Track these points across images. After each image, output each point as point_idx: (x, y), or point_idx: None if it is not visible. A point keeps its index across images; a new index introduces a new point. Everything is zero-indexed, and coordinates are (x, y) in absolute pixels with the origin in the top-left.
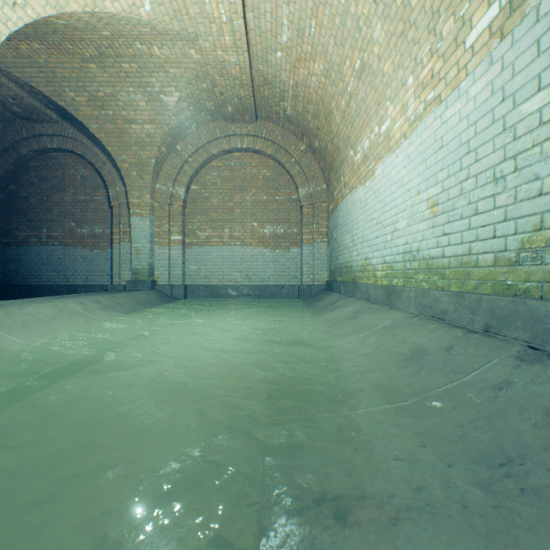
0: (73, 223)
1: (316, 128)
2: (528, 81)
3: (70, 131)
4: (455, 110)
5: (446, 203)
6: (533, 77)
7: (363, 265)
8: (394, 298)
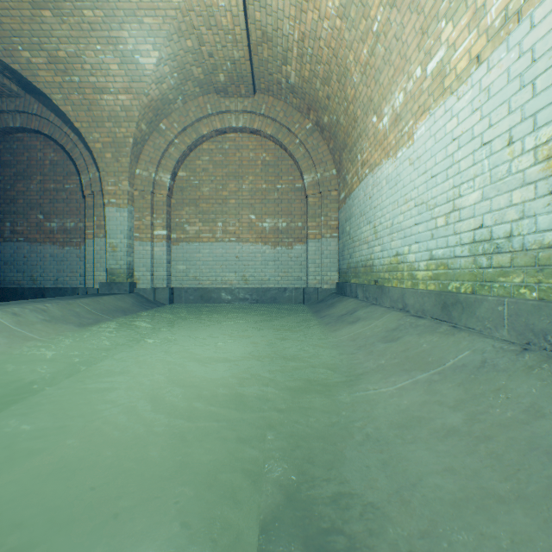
0: (41, 215)
1: (326, 97)
2: None
3: (35, 107)
4: None
5: None
6: None
7: (393, 264)
8: (458, 312)
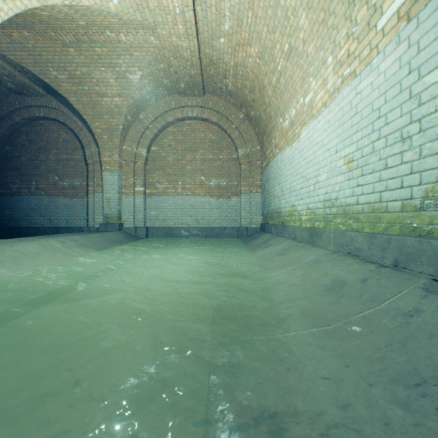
0: (56, 177)
1: (252, 100)
2: (432, 56)
3: (54, 103)
4: (367, 82)
5: (360, 159)
6: (436, 53)
7: (291, 211)
8: (316, 238)
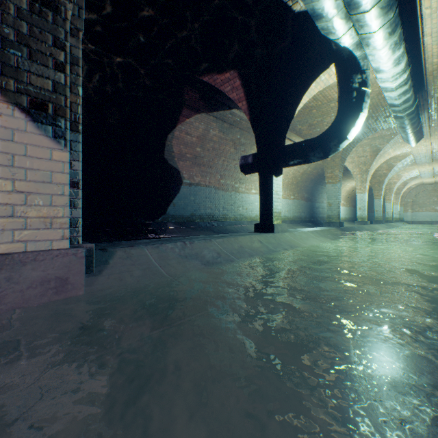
0: None
1: None
2: None
3: None
4: None
5: None
6: None
7: None
8: None
